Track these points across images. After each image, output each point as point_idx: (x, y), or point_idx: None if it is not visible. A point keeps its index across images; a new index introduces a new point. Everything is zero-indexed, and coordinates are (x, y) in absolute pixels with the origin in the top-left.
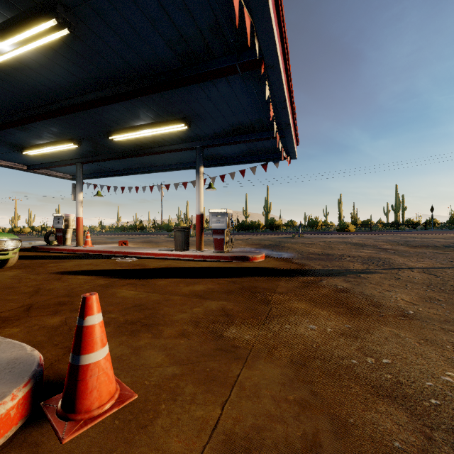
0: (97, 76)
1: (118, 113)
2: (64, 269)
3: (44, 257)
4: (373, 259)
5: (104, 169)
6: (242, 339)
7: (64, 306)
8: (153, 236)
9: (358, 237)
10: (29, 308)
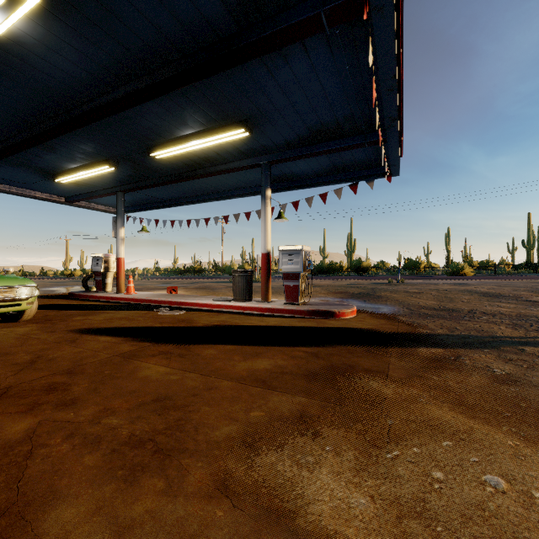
0: (122, 59)
1: (157, 118)
2: (90, 325)
3: (75, 307)
4: (528, 320)
5: (151, 199)
6: (347, 511)
7: (53, 393)
8: (211, 281)
9: (484, 283)
10: (1, 395)
